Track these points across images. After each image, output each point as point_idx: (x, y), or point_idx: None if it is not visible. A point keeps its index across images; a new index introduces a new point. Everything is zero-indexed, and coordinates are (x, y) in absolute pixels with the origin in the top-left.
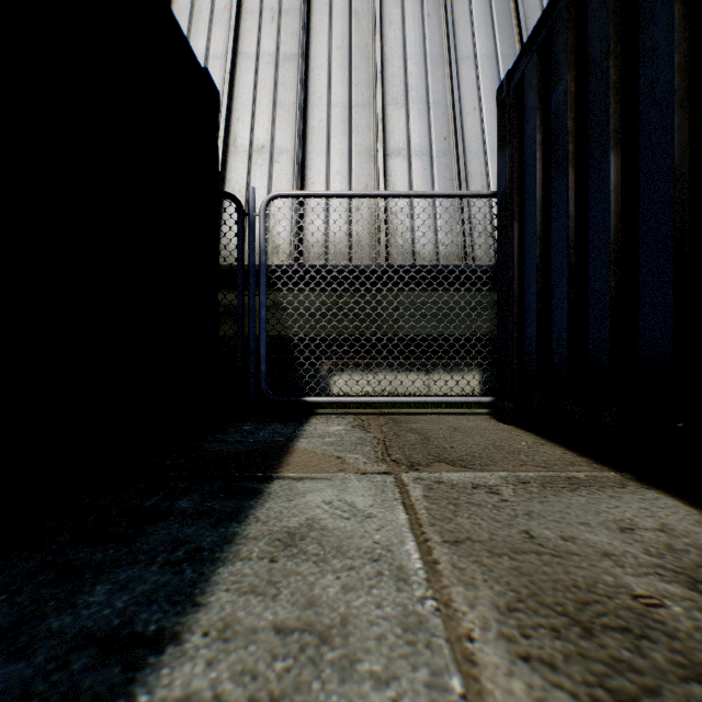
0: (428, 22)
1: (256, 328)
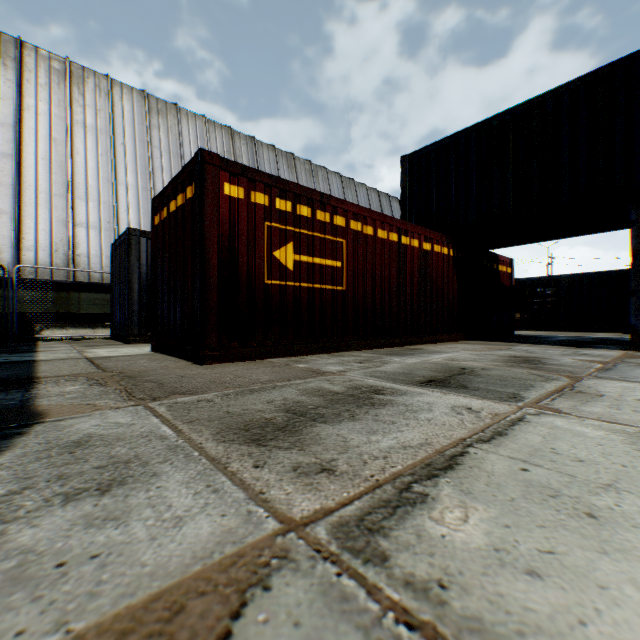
0: (102, 158)
1: None
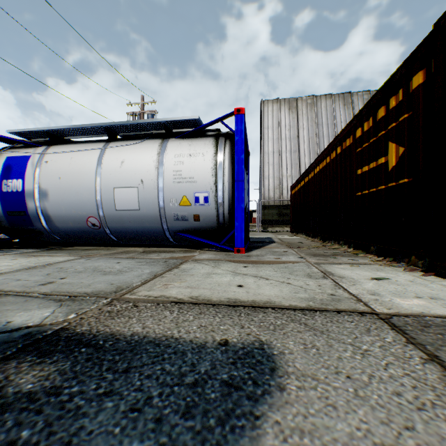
0: None
1: None
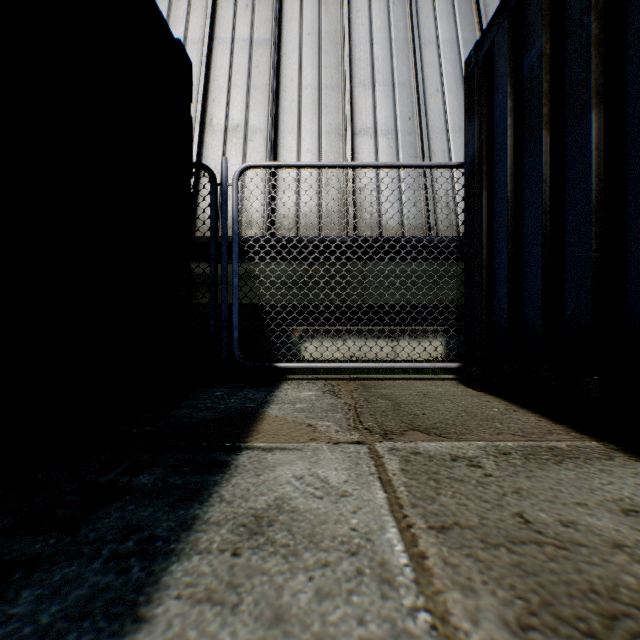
0: (393, 9)
1: (230, 297)
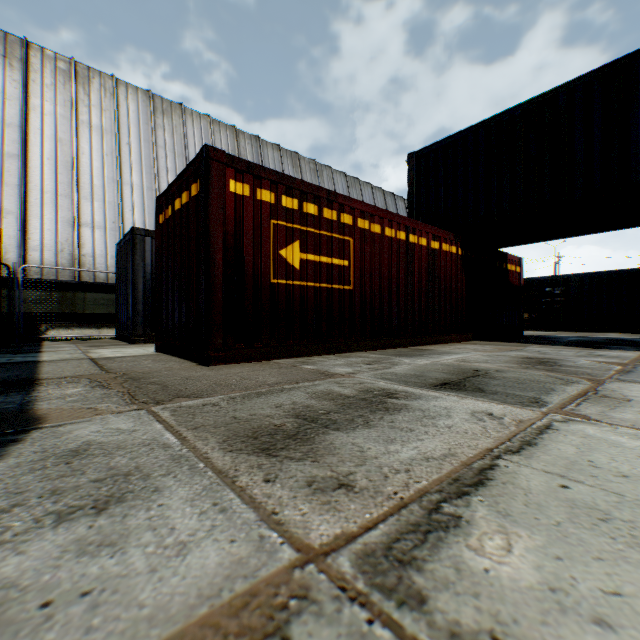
0: (107, 158)
1: None
